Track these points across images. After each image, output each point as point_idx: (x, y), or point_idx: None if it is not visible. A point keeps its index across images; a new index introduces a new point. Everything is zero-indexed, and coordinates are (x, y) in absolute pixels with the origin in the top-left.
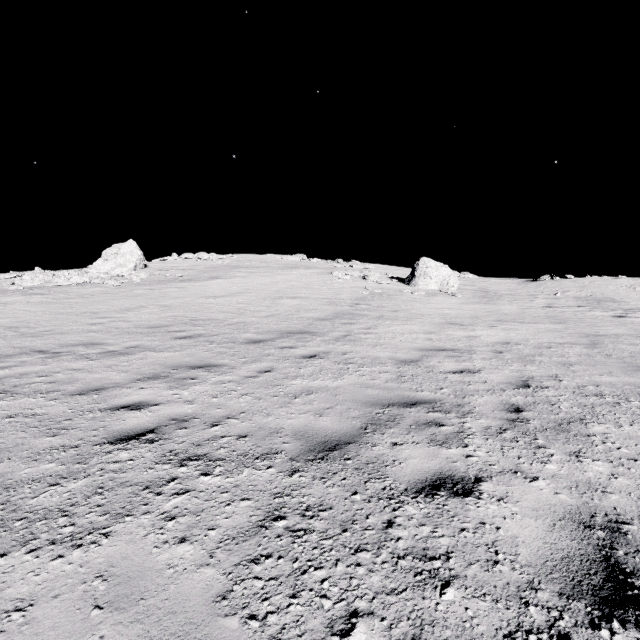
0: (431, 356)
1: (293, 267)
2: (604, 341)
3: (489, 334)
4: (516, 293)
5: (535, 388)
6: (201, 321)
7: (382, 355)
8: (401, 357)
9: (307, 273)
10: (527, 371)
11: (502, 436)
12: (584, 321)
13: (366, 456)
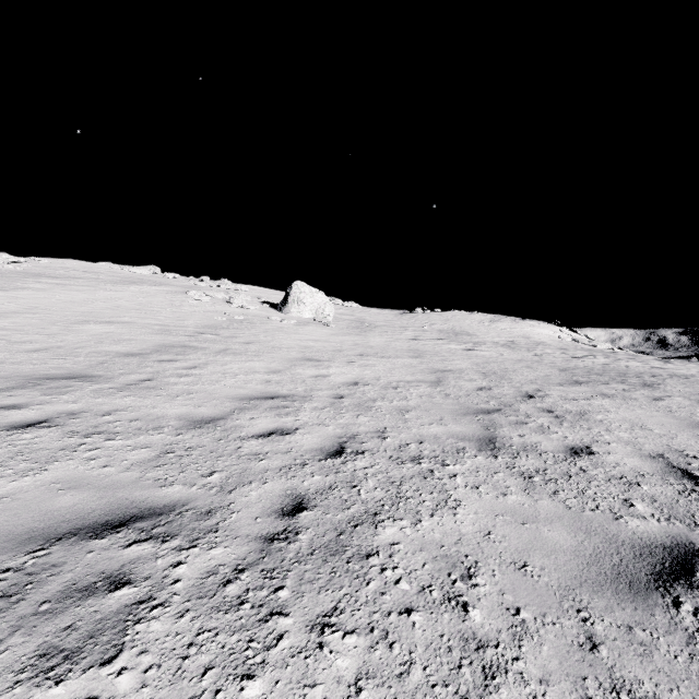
0: (248, 409)
1: (135, 282)
2: (449, 377)
3: (342, 372)
4: (390, 324)
5: (348, 455)
6: None
7: (172, 412)
8: (200, 414)
9: (151, 291)
10: (355, 425)
11: (222, 594)
12: (439, 355)
13: None
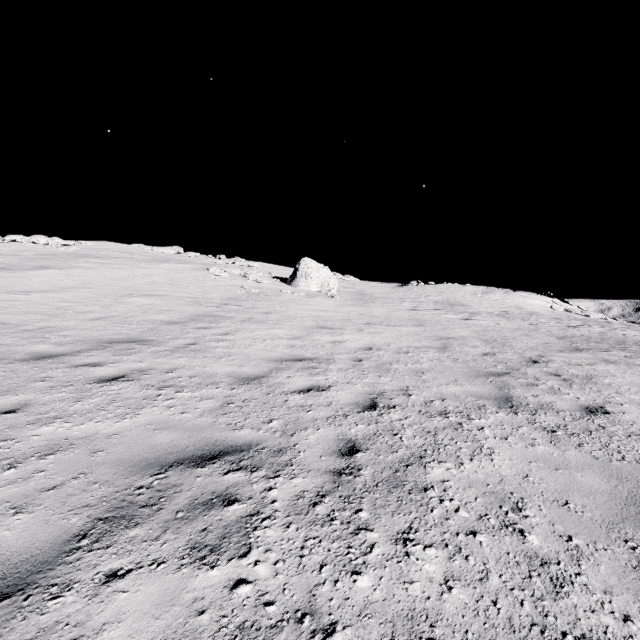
0: (283, 369)
1: (164, 260)
2: (453, 344)
3: (355, 338)
4: (389, 296)
5: (382, 409)
6: None
7: (221, 371)
8: (245, 372)
9: (178, 268)
10: (380, 384)
11: (314, 512)
12: (439, 324)
13: None
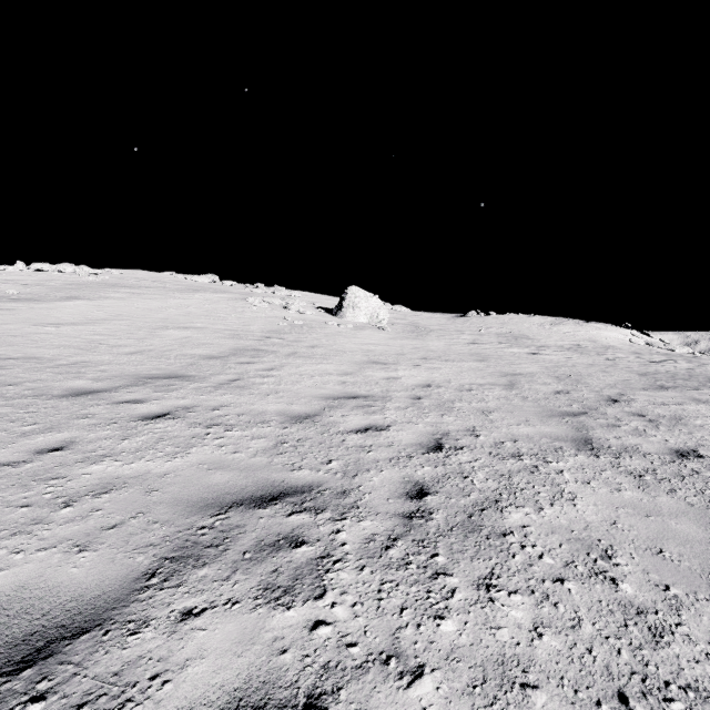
0: (336, 407)
1: (198, 290)
2: (521, 381)
3: (411, 375)
4: (445, 328)
5: (448, 450)
6: (9, 361)
7: (270, 408)
8: (295, 410)
9: (214, 298)
10: (443, 424)
11: (387, 556)
12: (504, 358)
13: (94, 674)
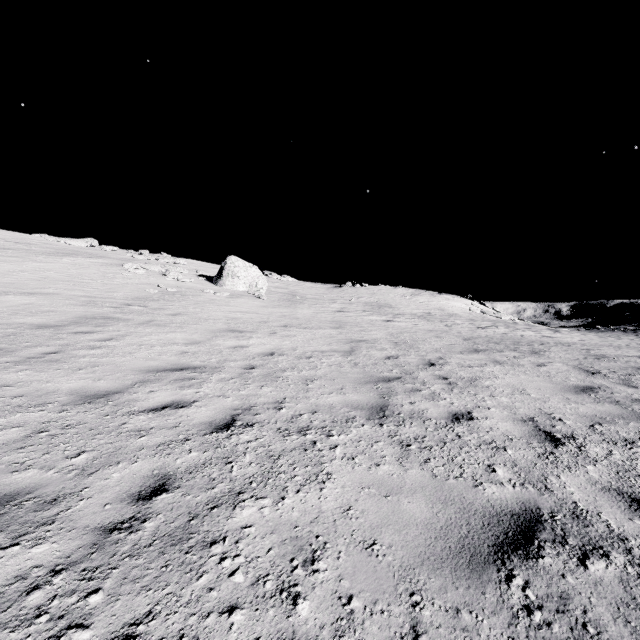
0: (150, 381)
1: (69, 254)
2: (362, 347)
3: (262, 343)
4: (321, 297)
5: (236, 428)
6: None
7: (66, 387)
8: (96, 388)
9: (85, 262)
10: (256, 396)
11: (20, 605)
12: (359, 326)
13: None
